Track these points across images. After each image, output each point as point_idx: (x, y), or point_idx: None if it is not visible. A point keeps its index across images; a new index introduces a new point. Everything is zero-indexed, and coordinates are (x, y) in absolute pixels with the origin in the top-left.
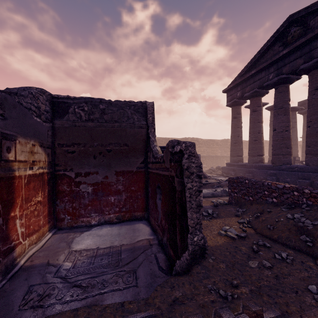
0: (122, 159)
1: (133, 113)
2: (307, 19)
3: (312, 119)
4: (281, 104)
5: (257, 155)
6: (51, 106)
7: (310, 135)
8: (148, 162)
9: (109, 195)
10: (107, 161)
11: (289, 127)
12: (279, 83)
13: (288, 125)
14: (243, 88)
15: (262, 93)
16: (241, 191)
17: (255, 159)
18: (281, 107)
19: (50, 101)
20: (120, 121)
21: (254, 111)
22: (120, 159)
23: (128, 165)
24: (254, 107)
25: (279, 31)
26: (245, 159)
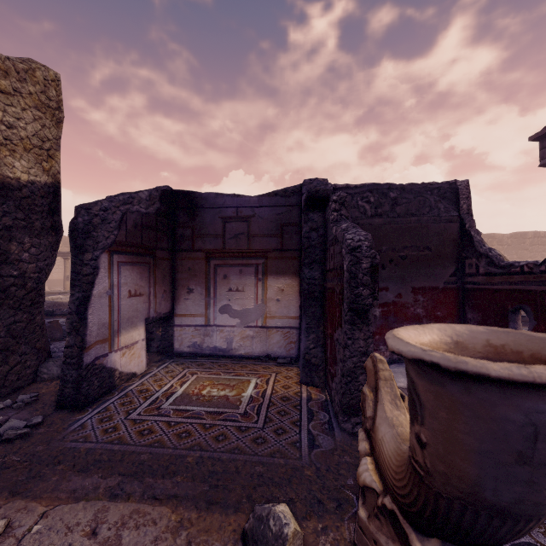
0: (422, 270)
1: (438, 200)
2: None
3: None
4: None
5: None
6: None
7: None
8: (469, 274)
9: (403, 321)
10: (401, 273)
11: None
12: None
13: None
14: None
15: None
16: None
17: None
18: None
19: None
20: (419, 214)
21: None
22: (419, 269)
23: (431, 279)
24: None
25: None
26: None
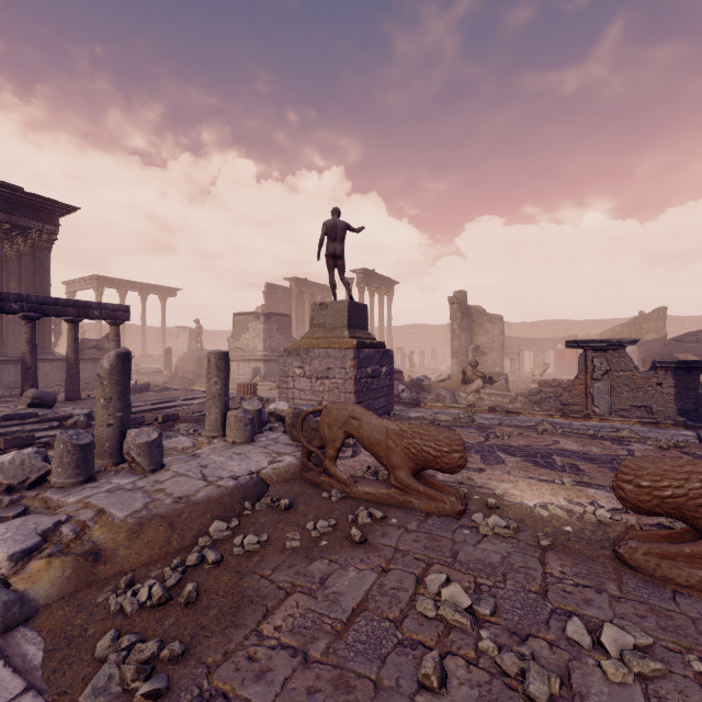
0: None
1: None
2: None
3: None
4: None
5: None
6: None
7: None
8: None
9: None
10: None
11: None
12: None
13: None
14: None
15: None
16: None
17: None
18: None
19: None
20: None
21: None
22: None
23: None
24: None
25: None
26: None
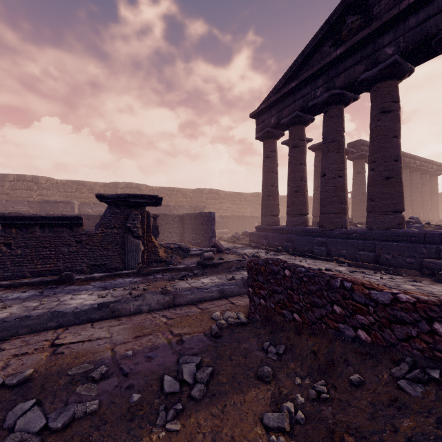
0: None
1: None
2: (369, 4)
3: (377, 157)
4: (333, 135)
5: (299, 214)
6: None
7: (374, 183)
8: None
9: None
10: None
11: (343, 172)
12: (330, 102)
13: (343, 169)
14: (280, 111)
15: (305, 120)
16: (275, 295)
17: (296, 220)
18: (333, 140)
19: None
20: None
21: (294, 147)
22: None
23: None
24: (295, 141)
25: (331, 21)
26: (282, 221)
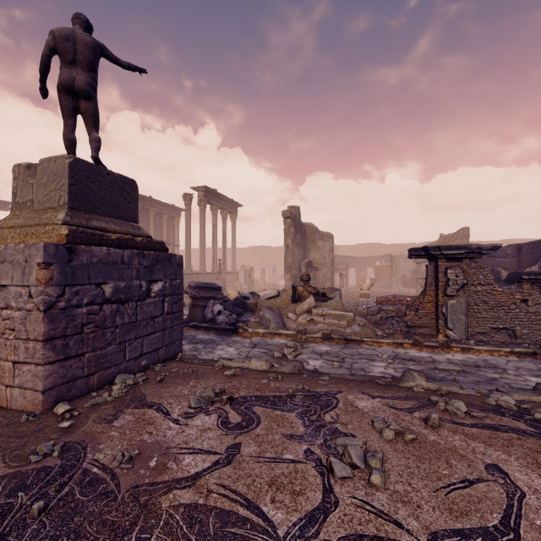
0: None
1: None
2: None
3: None
4: None
5: None
6: (517, 250)
7: None
8: None
9: None
10: None
11: None
12: None
13: None
14: None
15: None
16: None
17: None
18: None
19: (517, 247)
20: (536, 253)
21: None
22: None
23: None
24: None
25: None
26: None
